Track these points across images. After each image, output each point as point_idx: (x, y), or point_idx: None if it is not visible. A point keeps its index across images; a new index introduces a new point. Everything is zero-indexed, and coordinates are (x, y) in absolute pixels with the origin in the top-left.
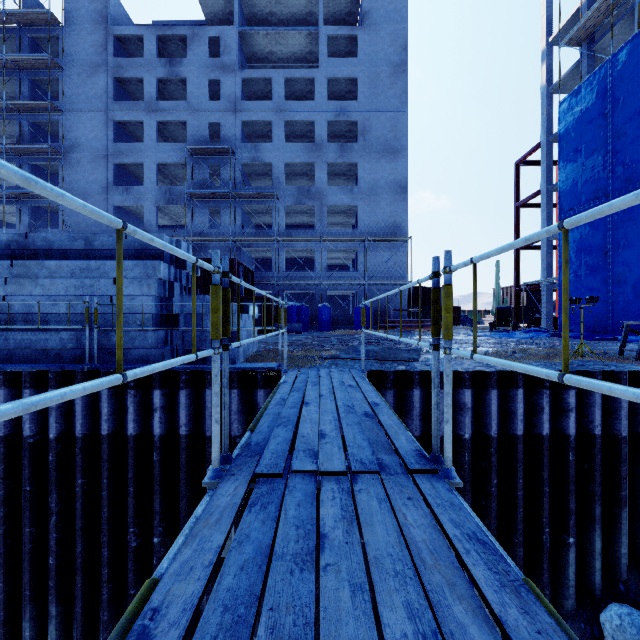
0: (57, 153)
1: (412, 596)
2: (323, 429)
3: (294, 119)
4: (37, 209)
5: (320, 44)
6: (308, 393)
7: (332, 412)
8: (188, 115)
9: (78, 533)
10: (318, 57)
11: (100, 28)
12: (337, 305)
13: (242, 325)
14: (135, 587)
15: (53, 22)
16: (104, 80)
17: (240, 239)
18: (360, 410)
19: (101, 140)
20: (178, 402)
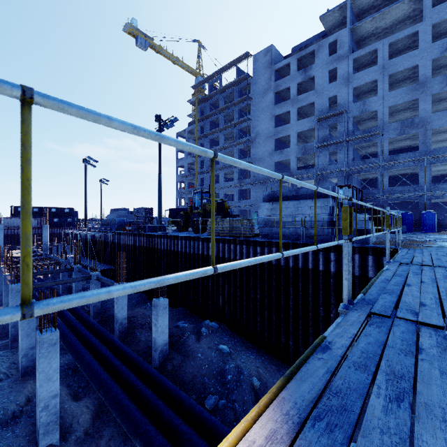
0: (250, 141)
1: (444, 274)
2: (424, 260)
3: (397, 71)
4: (241, 170)
5: (424, 1)
6: (416, 255)
7: (428, 258)
8: (315, 98)
9: (300, 304)
10: (421, 9)
11: (268, 70)
12: (444, 210)
13: (370, 226)
14: (322, 332)
15: (248, 77)
16: (270, 96)
17: (351, 169)
18: (444, 260)
19: (268, 128)
20: (341, 259)
